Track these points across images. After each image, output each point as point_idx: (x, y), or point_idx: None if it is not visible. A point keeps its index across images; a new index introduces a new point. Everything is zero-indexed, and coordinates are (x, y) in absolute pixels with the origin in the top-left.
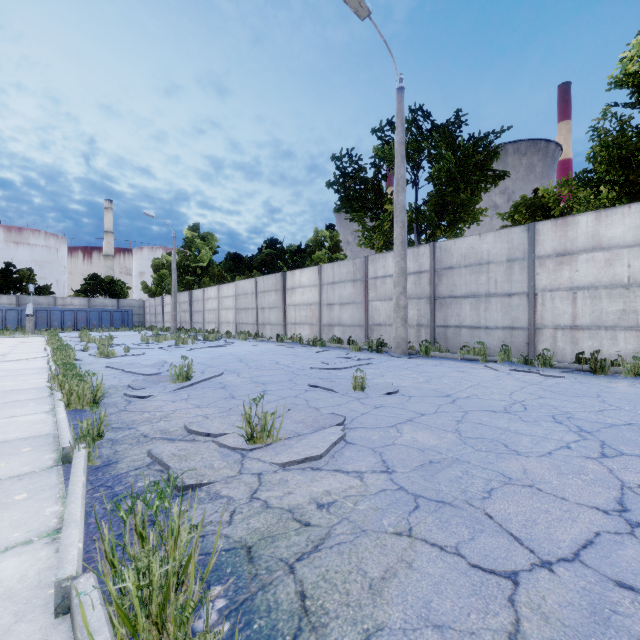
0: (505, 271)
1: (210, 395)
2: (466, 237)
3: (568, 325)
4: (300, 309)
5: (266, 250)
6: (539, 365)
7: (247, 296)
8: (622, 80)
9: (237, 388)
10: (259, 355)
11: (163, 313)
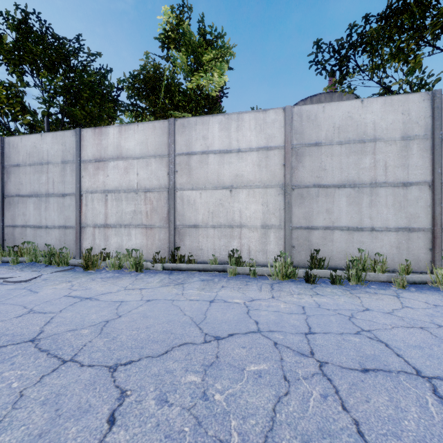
0: (60, 172)
1: None
2: (30, 135)
3: (102, 224)
4: None
5: None
6: (55, 264)
7: None
8: (163, 39)
9: None
10: None
11: None
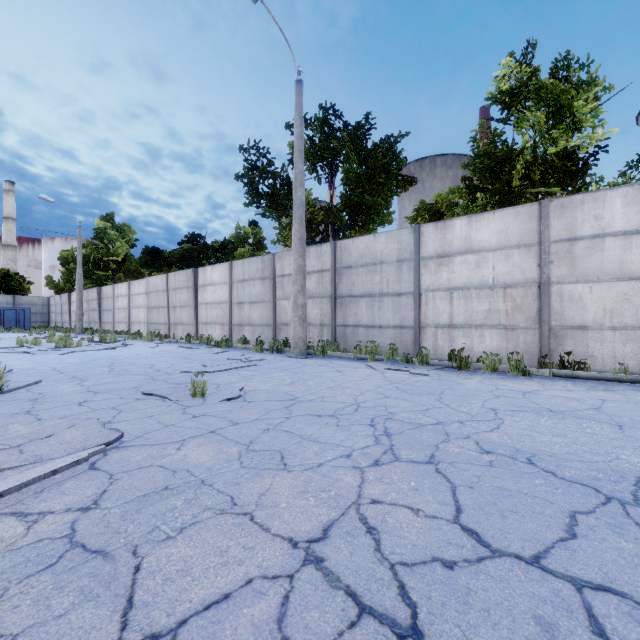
0: (395, 271)
1: None
2: (363, 237)
3: (446, 324)
4: (211, 308)
5: (186, 245)
6: (417, 363)
7: (158, 293)
8: (496, 97)
9: (52, 400)
10: (142, 358)
11: (70, 312)
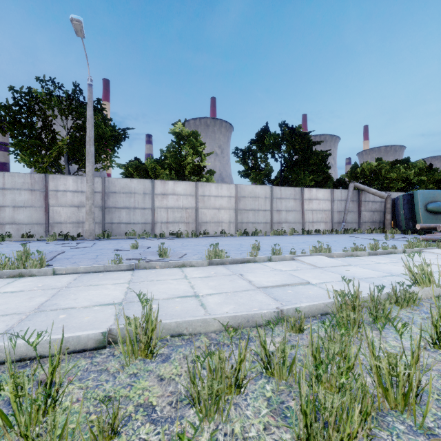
0: (142, 198)
1: (80, 260)
2: (124, 178)
3: (166, 222)
4: None
5: None
6: (161, 237)
7: None
8: (175, 133)
9: (79, 257)
10: None
11: None
